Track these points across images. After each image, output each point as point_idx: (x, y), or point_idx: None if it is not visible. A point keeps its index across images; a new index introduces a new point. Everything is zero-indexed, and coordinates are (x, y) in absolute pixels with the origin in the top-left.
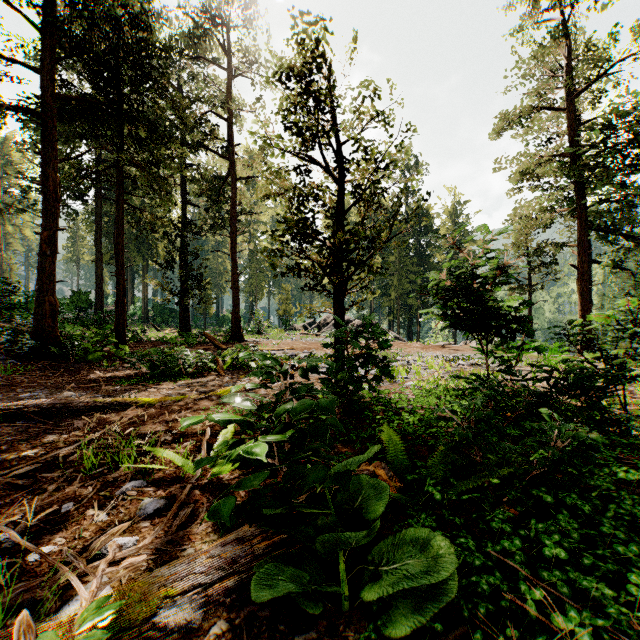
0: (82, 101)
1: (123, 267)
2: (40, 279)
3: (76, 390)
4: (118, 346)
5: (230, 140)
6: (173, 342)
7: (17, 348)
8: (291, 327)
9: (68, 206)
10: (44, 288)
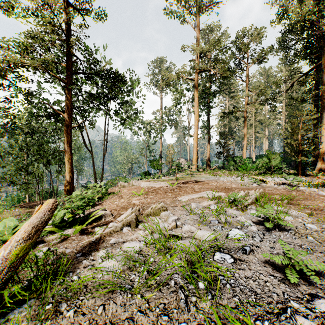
0: None
1: None
2: None
3: None
4: None
5: None
6: None
7: None
8: None
9: None
10: None
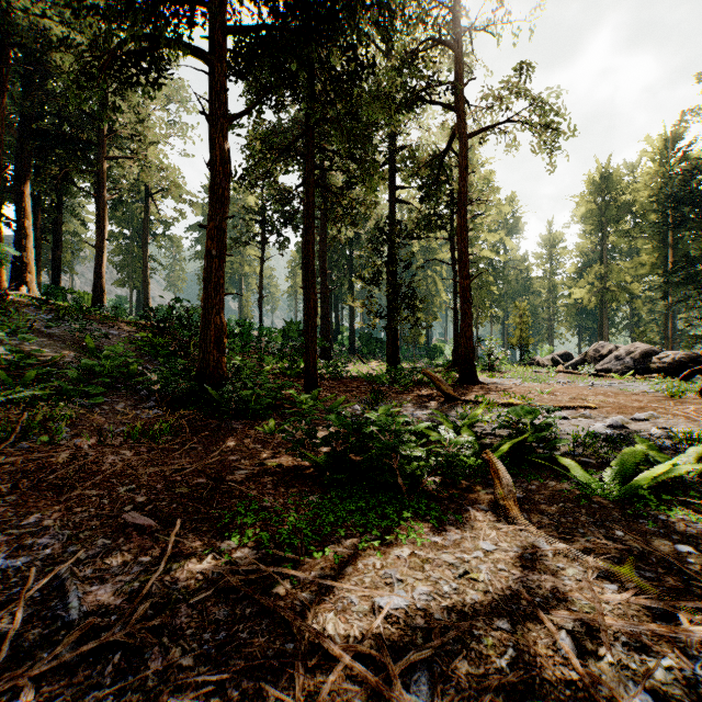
0: (256, 28)
1: (314, 275)
2: (205, 291)
3: (123, 546)
4: (307, 387)
5: (456, 81)
6: (379, 381)
7: (167, 391)
8: (530, 361)
9: (281, 234)
10: (209, 304)
